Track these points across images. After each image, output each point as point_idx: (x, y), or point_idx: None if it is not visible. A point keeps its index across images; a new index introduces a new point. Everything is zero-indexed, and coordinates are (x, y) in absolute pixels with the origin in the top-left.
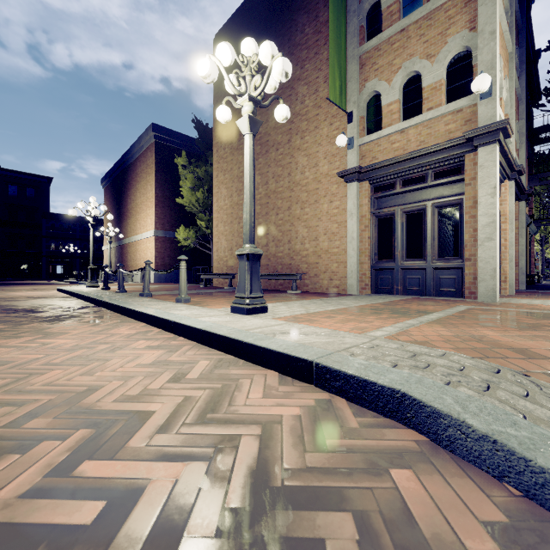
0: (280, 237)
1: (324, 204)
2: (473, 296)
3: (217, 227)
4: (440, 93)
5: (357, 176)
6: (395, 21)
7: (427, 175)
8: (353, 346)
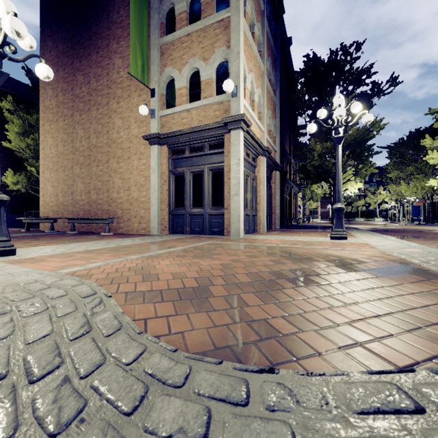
0: (100, 186)
1: (135, 161)
2: (229, 234)
3: (43, 173)
4: (211, 87)
5: (157, 141)
6: (184, 26)
7: (204, 146)
8: (5, 285)
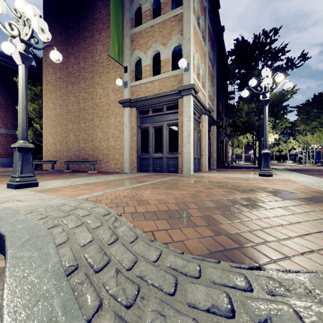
0: (87, 137)
1: (112, 119)
2: (182, 172)
3: (46, 129)
4: (168, 65)
5: (129, 104)
6: (148, 20)
7: (163, 108)
8: (45, 207)
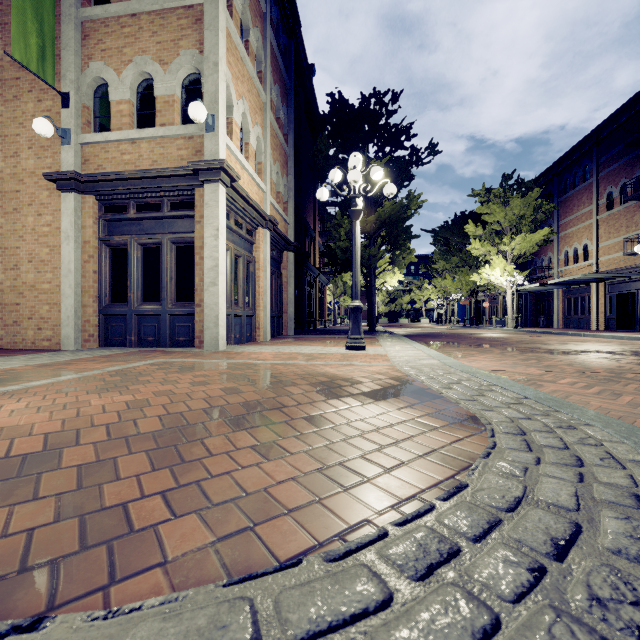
0: None
1: (29, 217)
2: (203, 345)
3: None
4: (173, 110)
5: (74, 185)
6: None
7: (163, 203)
8: None
